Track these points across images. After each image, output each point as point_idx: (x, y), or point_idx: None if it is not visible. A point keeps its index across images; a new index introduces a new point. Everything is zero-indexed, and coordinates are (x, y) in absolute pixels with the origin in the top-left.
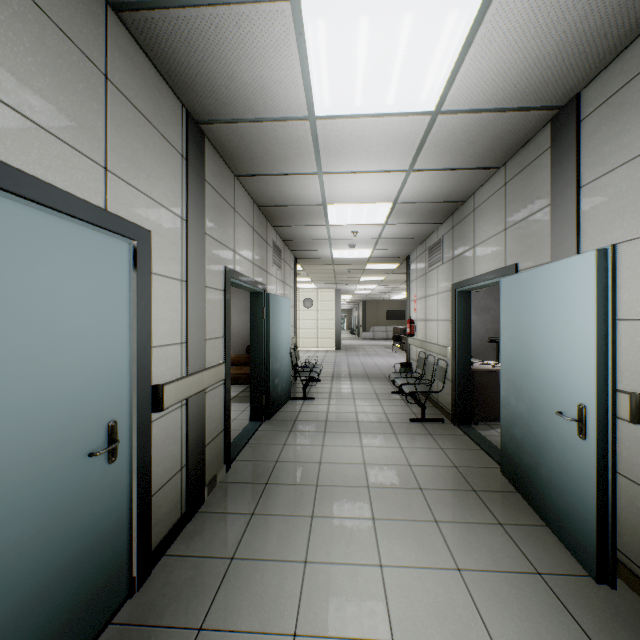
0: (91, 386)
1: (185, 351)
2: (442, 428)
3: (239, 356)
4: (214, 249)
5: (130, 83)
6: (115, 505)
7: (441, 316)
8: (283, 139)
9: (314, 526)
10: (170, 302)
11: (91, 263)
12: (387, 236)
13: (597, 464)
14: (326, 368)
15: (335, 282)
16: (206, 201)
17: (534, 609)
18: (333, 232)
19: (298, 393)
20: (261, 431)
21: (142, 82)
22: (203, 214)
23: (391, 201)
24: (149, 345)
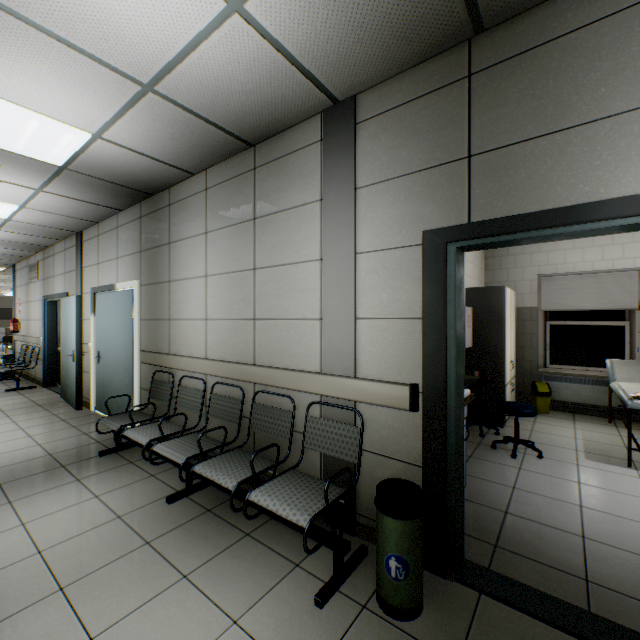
0: None
1: None
2: (34, 390)
3: None
4: None
5: None
6: None
7: (38, 317)
8: None
9: None
10: None
11: None
12: None
13: (77, 369)
14: None
15: None
16: None
17: (46, 420)
18: None
19: None
20: None
21: None
22: None
23: None
24: None
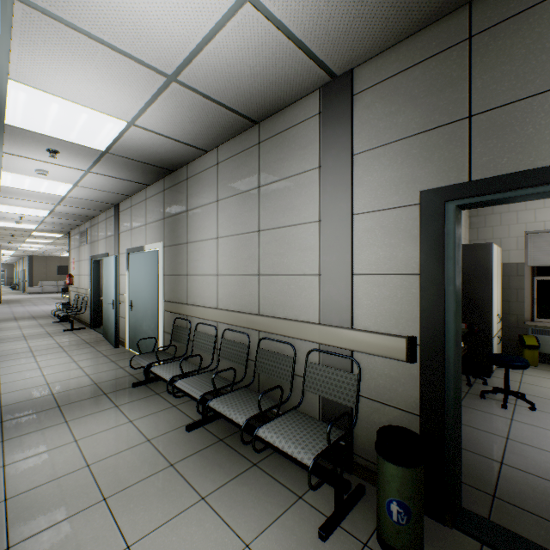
0: None
1: None
2: (84, 331)
3: None
4: None
5: None
6: None
7: (87, 273)
8: None
9: (1, 363)
10: None
11: None
12: (50, 221)
13: (115, 315)
14: None
15: None
16: None
17: (92, 355)
18: (2, 214)
19: None
20: None
21: None
22: None
23: (49, 210)
24: None
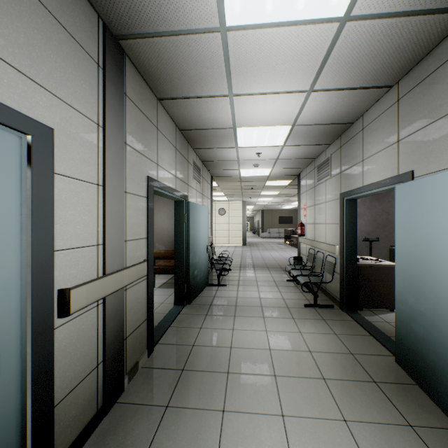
0: None
1: (102, 252)
2: (332, 313)
3: (167, 252)
4: (136, 159)
5: None
6: None
7: (329, 220)
8: (197, 56)
9: (225, 424)
10: (82, 205)
11: None
12: (284, 157)
13: None
14: (235, 260)
15: (242, 196)
16: (127, 114)
17: None
18: (241, 154)
19: (214, 280)
20: (182, 314)
21: None
22: (123, 125)
23: (290, 123)
24: (50, 248)
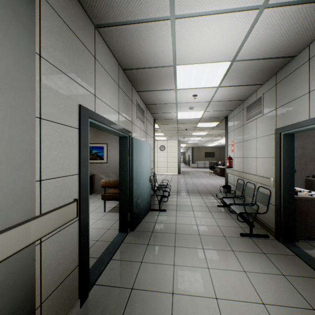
0: None
1: None
2: (270, 245)
3: (115, 181)
4: (61, 82)
5: None
6: None
7: (261, 154)
8: None
9: None
10: None
11: None
12: (217, 99)
13: None
14: (173, 186)
15: (177, 136)
16: (43, 21)
17: None
18: (179, 96)
19: (155, 205)
20: (125, 243)
21: None
22: (32, 28)
23: (230, 58)
24: None
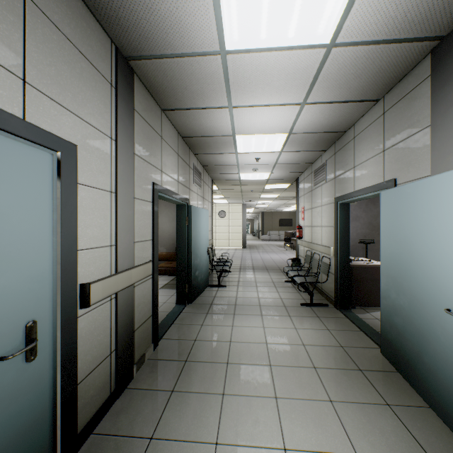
0: (4, 290)
1: (114, 252)
2: (327, 311)
3: (169, 253)
4: (143, 167)
5: (54, 7)
6: (35, 401)
7: (325, 223)
8: (199, 74)
9: (225, 404)
10: (99, 210)
11: (4, 169)
12: (282, 162)
13: None
14: (235, 262)
15: (242, 198)
16: (135, 127)
17: None
18: (240, 159)
19: (214, 281)
20: (184, 313)
21: (68, 10)
22: (132, 137)
23: (287, 132)
24: (75, 248)
